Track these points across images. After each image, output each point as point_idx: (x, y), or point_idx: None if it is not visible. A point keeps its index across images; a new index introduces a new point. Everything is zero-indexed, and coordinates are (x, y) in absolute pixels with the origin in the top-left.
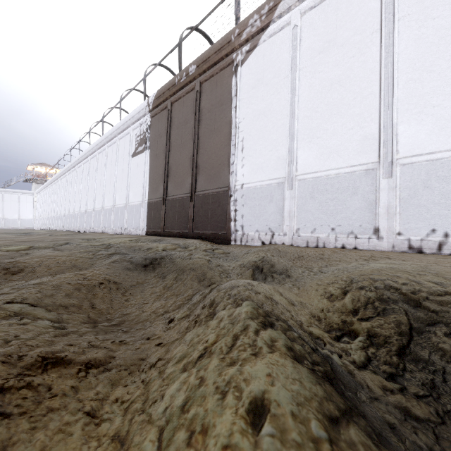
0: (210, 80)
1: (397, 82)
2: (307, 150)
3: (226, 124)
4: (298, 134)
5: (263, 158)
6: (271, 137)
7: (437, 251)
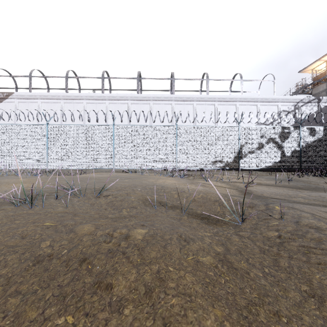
0: None
1: None
2: None
3: None
4: None
5: None
6: None
7: None
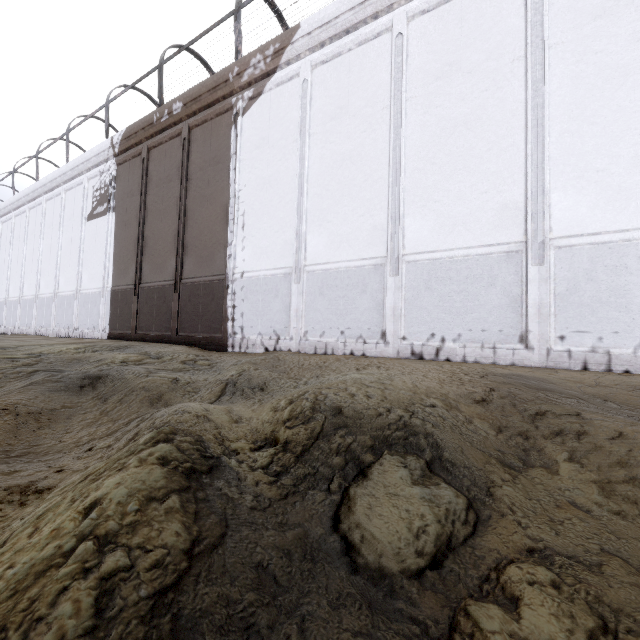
0: (202, 127)
1: (404, 169)
2: (317, 235)
3: (223, 190)
4: (308, 215)
5: (268, 241)
6: (278, 215)
7: (435, 357)
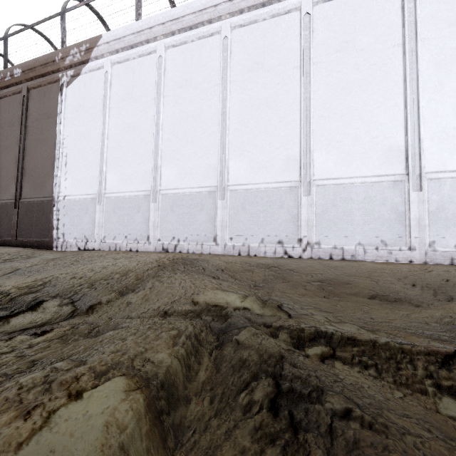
0: (38, 89)
1: (162, 138)
2: (113, 174)
3: (52, 137)
4: (107, 160)
5: (82, 175)
6: (89, 158)
7: (174, 251)
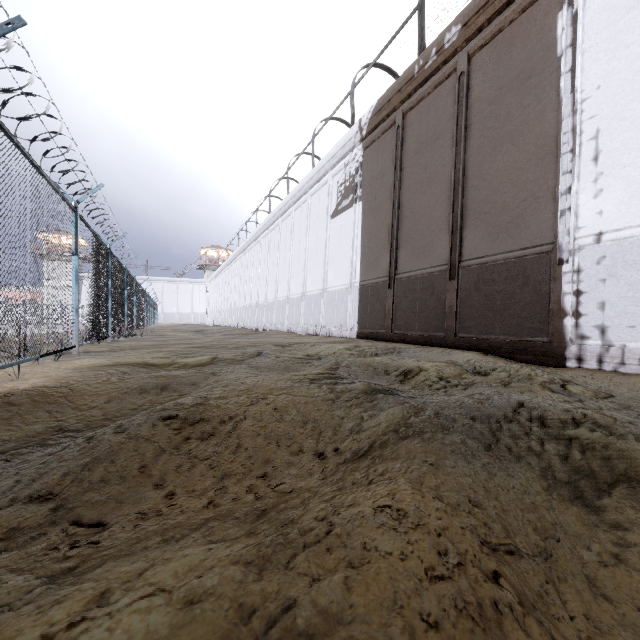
0: (492, 42)
1: None
2: None
3: (541, 114)
4: None
5: None
6: None
7: None
